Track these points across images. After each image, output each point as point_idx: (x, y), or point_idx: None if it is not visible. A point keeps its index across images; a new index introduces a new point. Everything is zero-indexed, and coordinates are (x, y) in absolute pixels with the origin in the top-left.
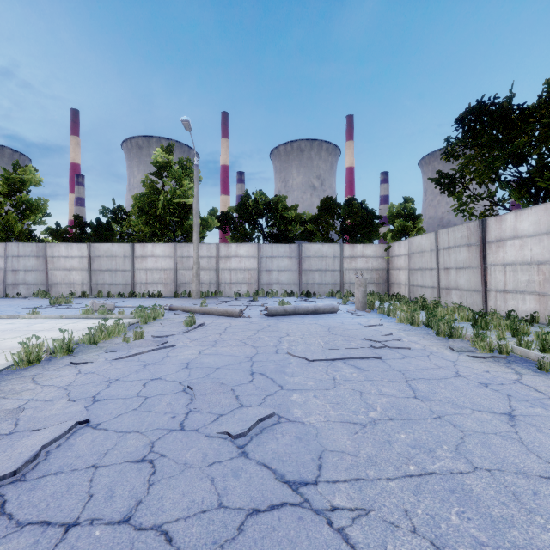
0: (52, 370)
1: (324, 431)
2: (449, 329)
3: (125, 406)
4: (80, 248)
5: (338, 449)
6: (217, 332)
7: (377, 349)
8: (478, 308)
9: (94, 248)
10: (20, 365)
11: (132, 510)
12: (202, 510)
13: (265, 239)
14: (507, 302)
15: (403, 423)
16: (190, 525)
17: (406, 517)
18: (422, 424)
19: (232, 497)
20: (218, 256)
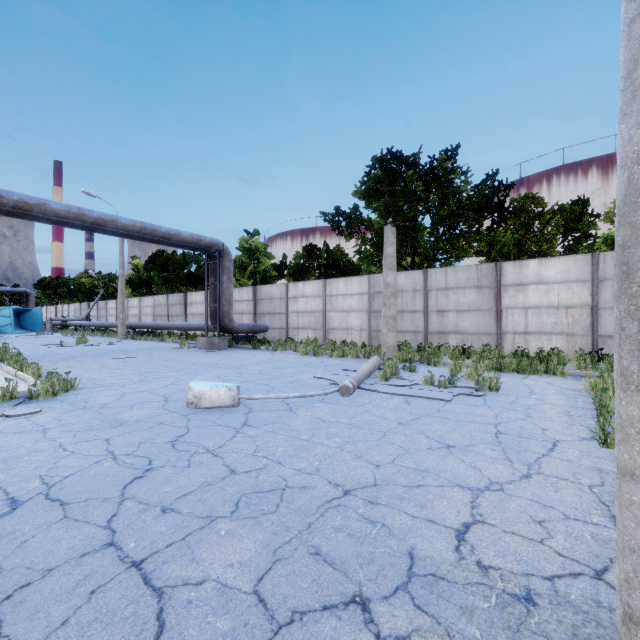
0: None
1: None
2: None
3: None
4: None
5: None
6: None
7: None
8: None
9: None
10: None
11: None
12: None
13: None
14: None
15: None
16: None
17: None
18: None
19: None
20: None
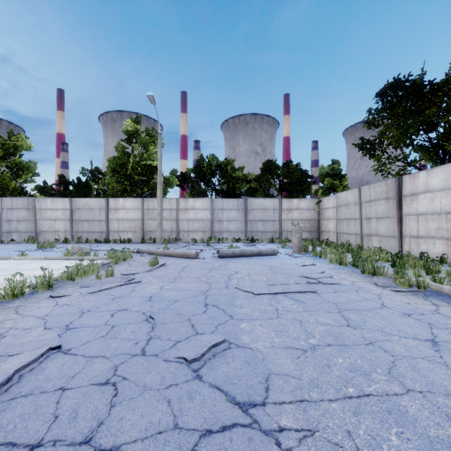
0: (33, 303)
1: (270, 356)
2: (372, 268)
3: (93, 333)
4: (63, 202)
5: (283, 372)
6: (177, 270)
7: (313, 284)
8: (395, 251)
9: (75, 202)
10: (5, 298)
11: (93, 431)
12: (158, 431)
13: (217, 195)
14: (420, 245)
15: (339, 348)
16: (147, 446)
17: (349, 438)
18: (356, 349)
19: (187, 418)
20: (178, 209)
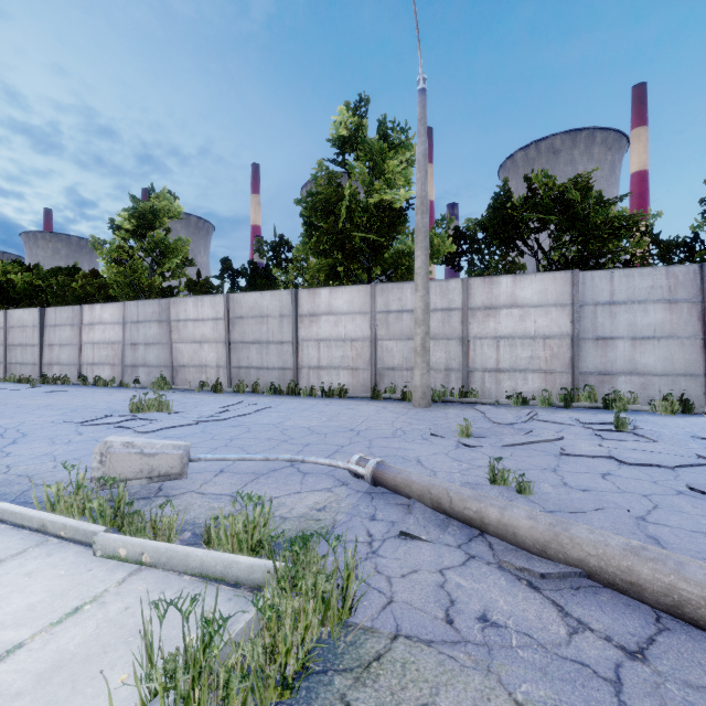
0: None
1: None
2: None
3: None
4: (213, 304)
5: None
6: None
7: None
8: None
9: (235, 303)
10: None
11: None
12: None
13: None
14: None
15: None
16: None
17: None
18: None
19: None
20: (467, 307)
